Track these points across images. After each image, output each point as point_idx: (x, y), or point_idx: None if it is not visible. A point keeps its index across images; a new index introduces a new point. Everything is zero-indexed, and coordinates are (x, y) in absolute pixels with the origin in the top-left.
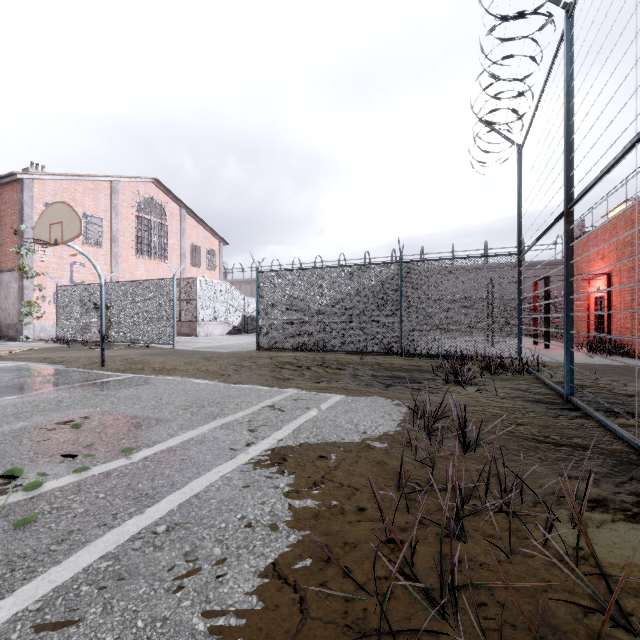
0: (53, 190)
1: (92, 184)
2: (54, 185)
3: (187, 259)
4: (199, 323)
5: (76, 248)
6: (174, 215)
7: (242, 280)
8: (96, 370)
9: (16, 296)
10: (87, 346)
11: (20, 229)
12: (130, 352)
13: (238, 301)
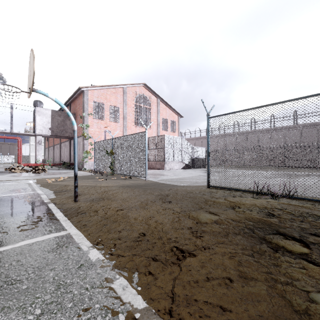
0: (97, 95)
1: (114, 90)
2: (97, 92)
3: (160, 126)
4: (165, 162)
5: (49, 96)
6: (154, 103)
7: (190, 138)
8: (59, 209)
9: (82, 148)
10: (103, 175)
11: (83, 115)
12: (116, 183)
13: (188, 148)
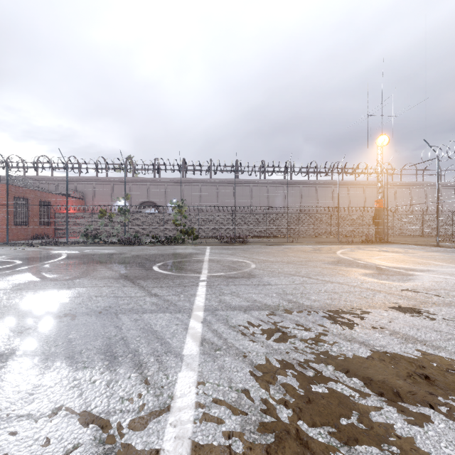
0: None
1: None
2: None
3: None
4: None
5: None
6: None
7: None
8: None
9: None
10: None
11: None
12: None
13: None
